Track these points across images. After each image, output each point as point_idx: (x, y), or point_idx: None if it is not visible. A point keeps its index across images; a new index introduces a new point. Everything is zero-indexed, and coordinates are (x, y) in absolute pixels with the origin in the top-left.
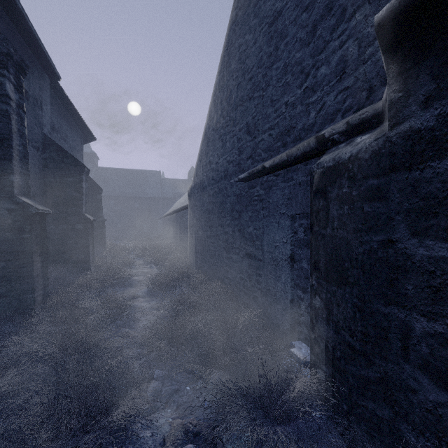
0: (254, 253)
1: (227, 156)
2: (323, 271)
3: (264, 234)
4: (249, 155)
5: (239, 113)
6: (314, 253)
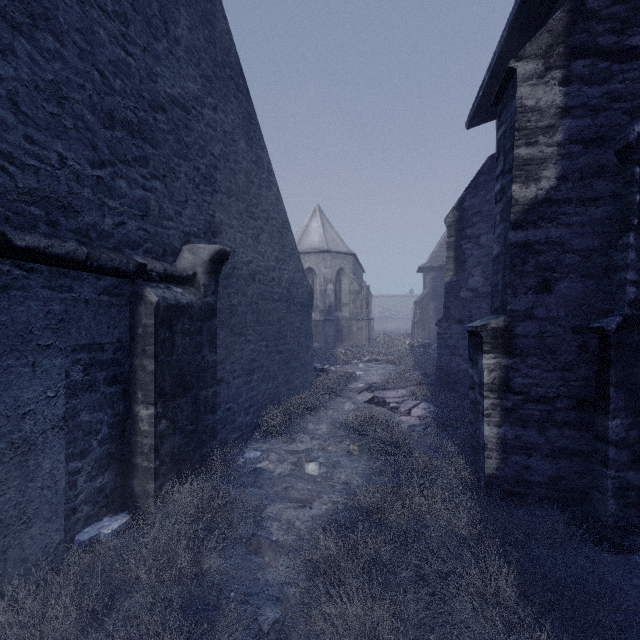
0: None
1: None
2: (169, 393)
3: None
4: None
5: None
6: (160, 381)
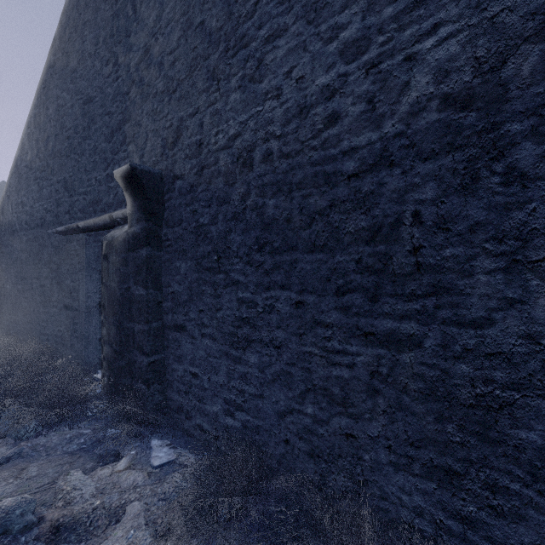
0: (72, 304)
1: (45, 203)
2: (107, 309)
3: (80, 286)
4: (67, 210)
5: (57, 165)
6: (103, 298)
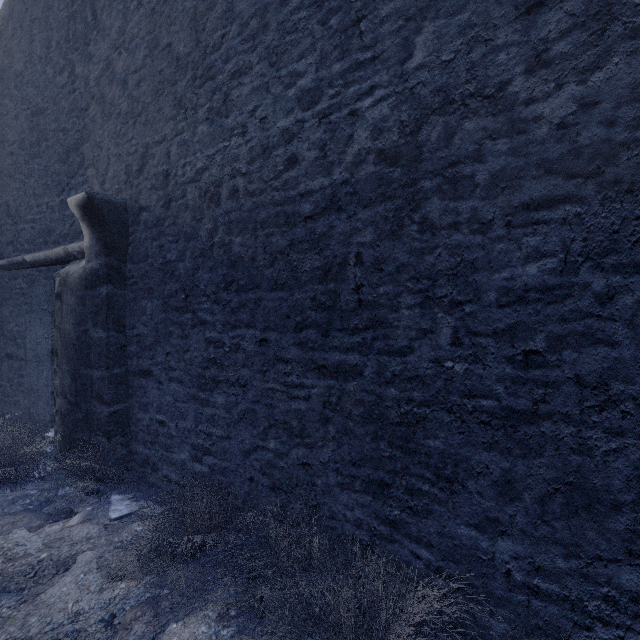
0: (16, 352)
1: None
2: (60, 356)
3: (27, 330)
4: (10, 240)
5: None
6: (56, 343)
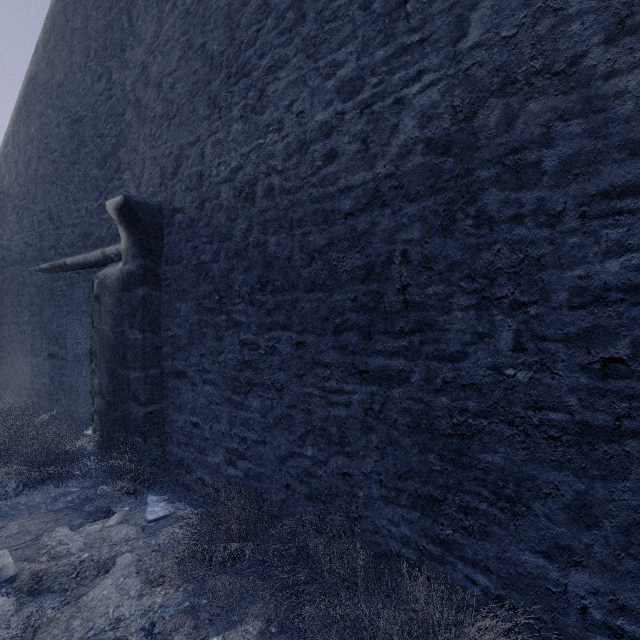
0: (58, 352)
1: (25, 236)
2: (98, 356)
3: (67, 331)
4: (52, 244)
5: (41, 192)
6: (95, 343)
